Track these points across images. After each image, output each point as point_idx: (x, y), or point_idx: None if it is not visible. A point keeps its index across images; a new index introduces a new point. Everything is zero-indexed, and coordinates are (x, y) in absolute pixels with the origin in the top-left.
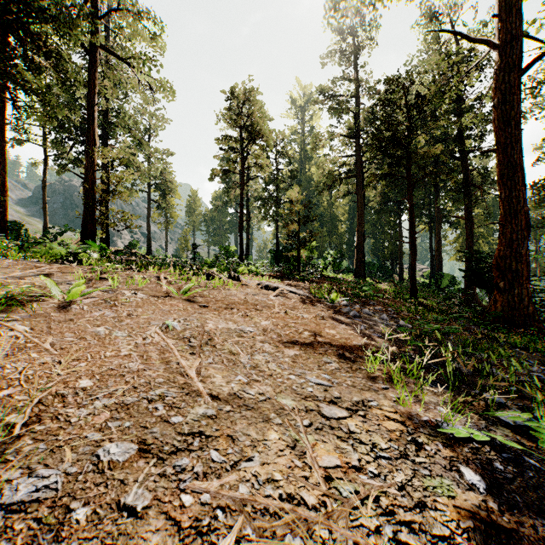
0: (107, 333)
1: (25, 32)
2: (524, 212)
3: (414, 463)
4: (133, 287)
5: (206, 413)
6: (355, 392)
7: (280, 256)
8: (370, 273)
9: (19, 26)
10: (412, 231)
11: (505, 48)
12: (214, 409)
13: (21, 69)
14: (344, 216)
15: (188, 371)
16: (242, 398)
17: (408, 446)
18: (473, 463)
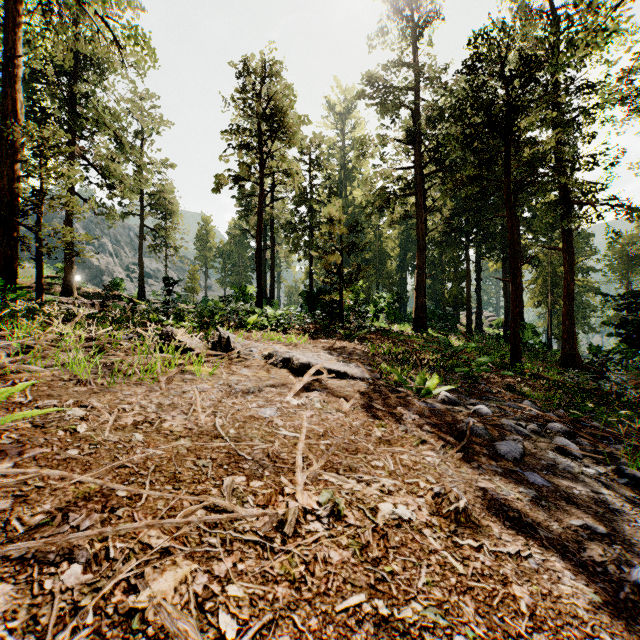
0: None
1: None
2: None
3: None
4: None
5: None
6: None
7: (315, 300)
8: (430, 323)
9: None
10: (514, 262)
11: None
12: None
13: None
14: (395, 251)
15: None
16: None
17: None
18: None
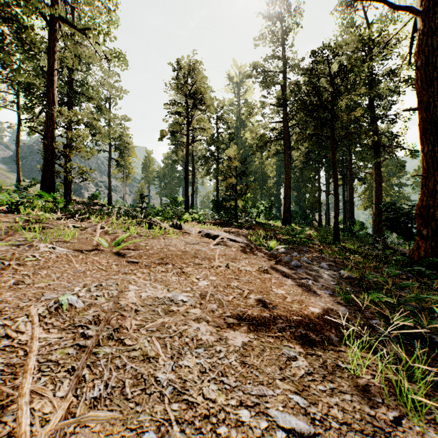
0: None
1: None
2: None
3: None
4: (58, 239)
5: None
6: None
7: (220, 206)
8: (295, 220)
9: None
10: (335, 183)
11: (427, 14)
12: None
13: None
14: (272, 173)
15: None
16: None
17: None
18: None
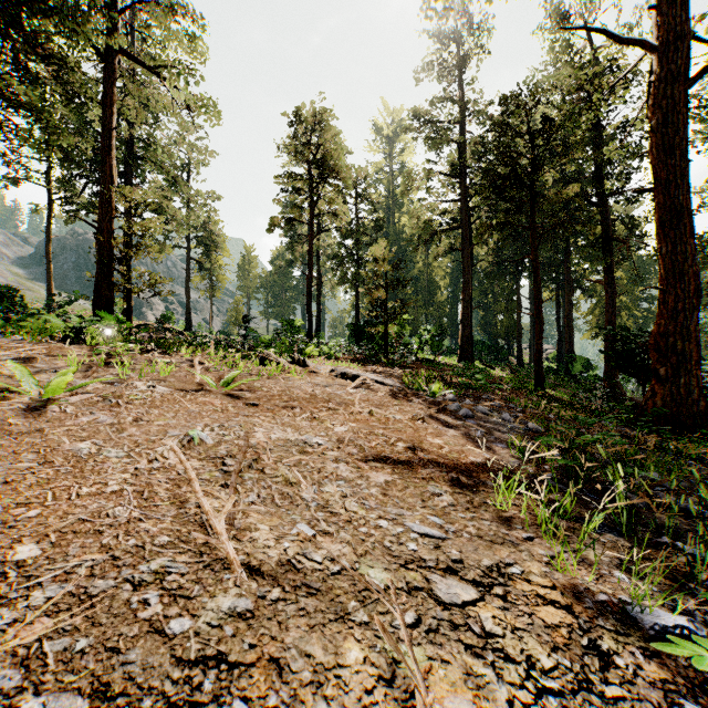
0: (93, 452)
1: (14, 28)
2: (693, 273)
3: (604, 700)
4: (152, 376)
5: (235, 607)
6: (483, 547)
7: (361, 333)
8: (480, 355)
9: (6, 20)
10: (537, 299)
11: (667, 51)
12: (250, 596)
13: (8, 76)
14: (445, 281)
15: (213, 521)
16: (300, 571)
17: (586, 660)
18: (703, 692)
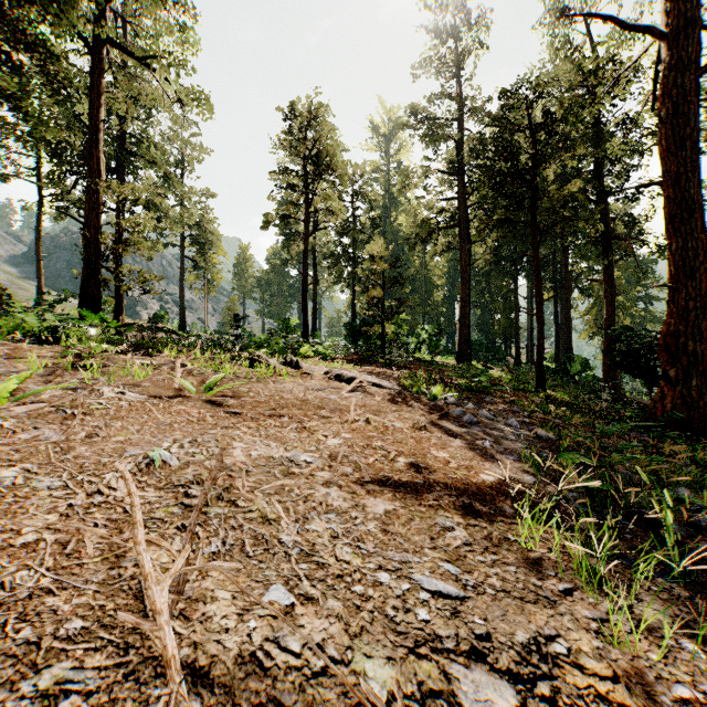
0: (18, 483)
1: None
2: (705, 270)
3: None
4: (125, 381)
5: None
6: (514, 610)
7: (358, 333)
8: (477, 355)
9: None
10: (539, 298)
11: (677, 38)
12: None
13: None
14: (442, 280)
15: (152, 591)
16: (268, 673)
17: None
18: None
